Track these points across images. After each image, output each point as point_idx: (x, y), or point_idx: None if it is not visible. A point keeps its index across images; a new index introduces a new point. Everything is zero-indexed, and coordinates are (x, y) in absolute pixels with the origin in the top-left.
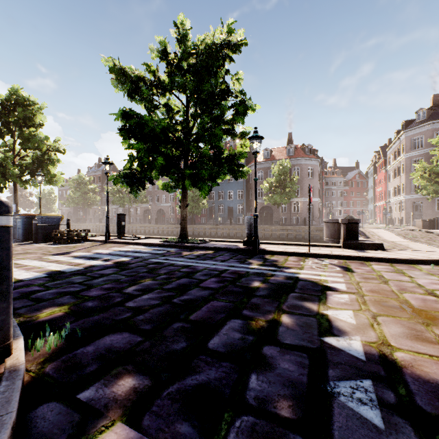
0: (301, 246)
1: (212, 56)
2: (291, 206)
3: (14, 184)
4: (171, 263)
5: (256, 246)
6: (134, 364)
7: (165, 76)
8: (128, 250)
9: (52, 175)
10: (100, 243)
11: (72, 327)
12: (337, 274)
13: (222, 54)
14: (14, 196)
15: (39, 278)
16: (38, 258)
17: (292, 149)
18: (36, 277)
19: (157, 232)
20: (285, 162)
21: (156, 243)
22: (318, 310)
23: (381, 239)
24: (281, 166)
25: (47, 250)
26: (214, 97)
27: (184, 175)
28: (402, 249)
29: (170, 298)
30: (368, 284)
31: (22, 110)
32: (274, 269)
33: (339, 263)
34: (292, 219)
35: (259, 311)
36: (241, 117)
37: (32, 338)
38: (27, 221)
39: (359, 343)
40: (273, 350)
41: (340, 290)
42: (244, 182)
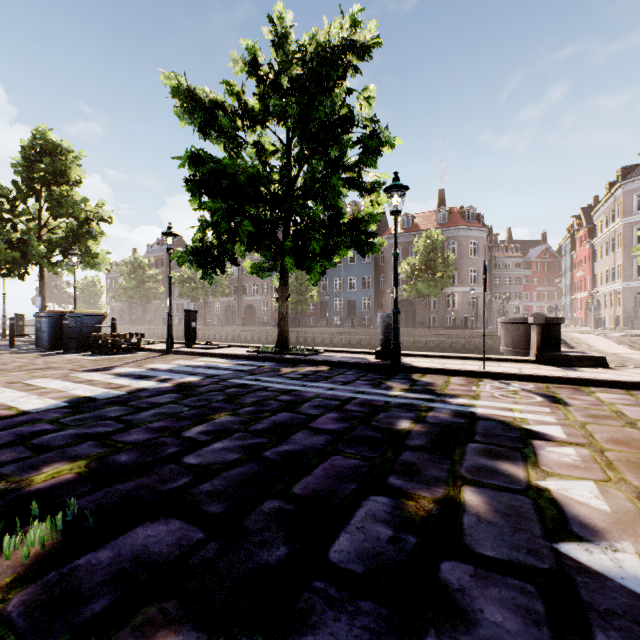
0: (468, 360)
1: (327, 62)
2: (444, 299)
3: (40, 268)
4: (263, 386)
5: (397, 360)
6: (181, 599)
7: (255, 100)
8: (199, 365)
9: (93, 254)
10: (159, 354)
11: (82, 505)
12: (541, 409)
13: (342, 62)
14: (40, 285)
15: (54, 408)
16: (62, 376)
17: (445, 214)
18: (49, 407)
19: (244, 339)
20: (435, 233)
21: (242, 355)
22: (528, 479)
23: (594, 349)
24: (429, 239)
25: (80, 363)
26: (329, 128)
27: (283, 249)
28: (637, 366)
29: (259, 449)
30: (603, 427)
31: (52, 161)
32: (431, 398)
33: (537, 388)
34: (445, 319)
35: (418, 478)
36: (372, 158)
37: (1, 531)
38: (56, 322)
39: (637, 561)
40: (461, 573)
41: (556, 439)
42: (372, 264)
